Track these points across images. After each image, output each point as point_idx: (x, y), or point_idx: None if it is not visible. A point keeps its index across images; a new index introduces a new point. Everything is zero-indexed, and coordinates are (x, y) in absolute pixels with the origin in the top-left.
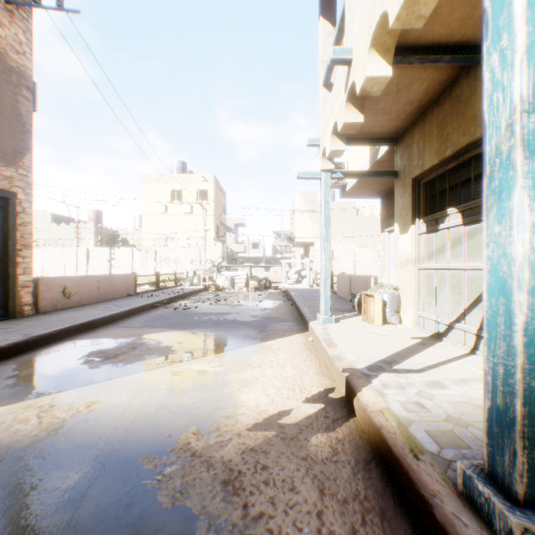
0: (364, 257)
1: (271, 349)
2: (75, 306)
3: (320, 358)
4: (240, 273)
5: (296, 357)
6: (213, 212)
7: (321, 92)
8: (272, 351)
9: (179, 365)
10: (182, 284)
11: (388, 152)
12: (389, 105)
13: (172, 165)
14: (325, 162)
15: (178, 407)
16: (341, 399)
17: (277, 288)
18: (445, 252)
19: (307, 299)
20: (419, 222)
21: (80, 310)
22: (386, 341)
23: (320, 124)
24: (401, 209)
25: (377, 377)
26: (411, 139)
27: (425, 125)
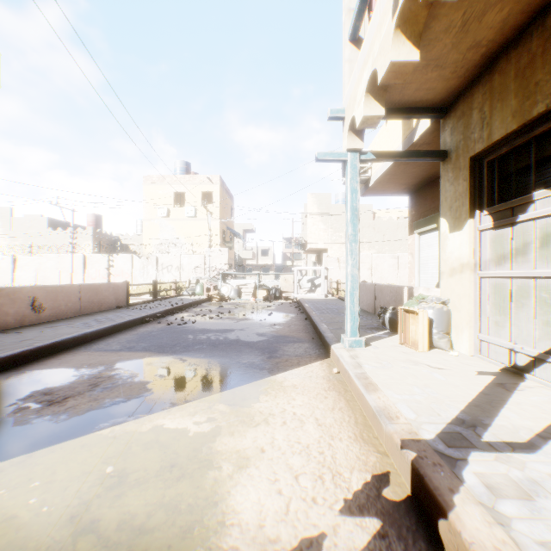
0: (382, 265)
1: (283, 388)
2: (48, 321)
3: (353, 404)
4: (247, 282)
5: (319, 403)
6: (219, 216)
7: (347, 49)
8: (285, 391)
9: (148, 419)
10: (183, 294)
11: (429, 130)
12: (445, 52)
13: (175, 165)
14: (352, 139)
15: (117, 527)
16: (406, 503)
17: (288, 298)
18: (528, 253)
19: (323, 312)
20: (480, 215)
21: (51, 327)
22: (445, 379)
23: (346, 90)
24: (452, 199)
25: (466, 463)
26: (469, 104)
27: (493, 81)
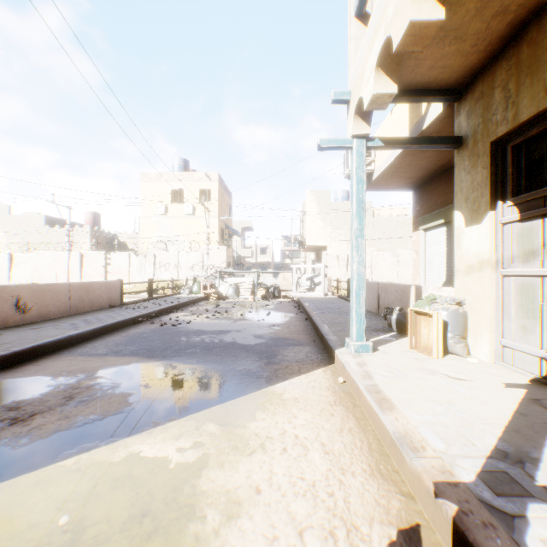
0: (382, 262)
1: (282, 402)
2: (35, 322)
3: (365, 424)
4: (245, 280)
5: (324, 421)
6: (217, 214)
7: (352, 26)
8: (285, 406)
9: (123, 444)
10: (180, 292)
11: (440, 117)
12: (466, 20)
13: (173, 162)
14: (358, 124)
15: None
16: None
17: (287, 297)
18: None
19: (324, 312)
20: (502, 206)
21: (35, 328)
22: (470, 393)
23: (351, 71)
24: (468, 190)
25: (527, 522)
26: (489, 83)
27: (520, 54)
